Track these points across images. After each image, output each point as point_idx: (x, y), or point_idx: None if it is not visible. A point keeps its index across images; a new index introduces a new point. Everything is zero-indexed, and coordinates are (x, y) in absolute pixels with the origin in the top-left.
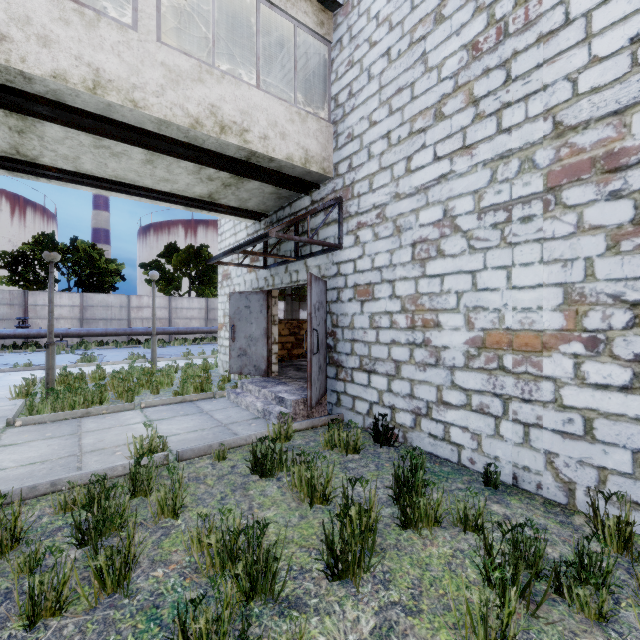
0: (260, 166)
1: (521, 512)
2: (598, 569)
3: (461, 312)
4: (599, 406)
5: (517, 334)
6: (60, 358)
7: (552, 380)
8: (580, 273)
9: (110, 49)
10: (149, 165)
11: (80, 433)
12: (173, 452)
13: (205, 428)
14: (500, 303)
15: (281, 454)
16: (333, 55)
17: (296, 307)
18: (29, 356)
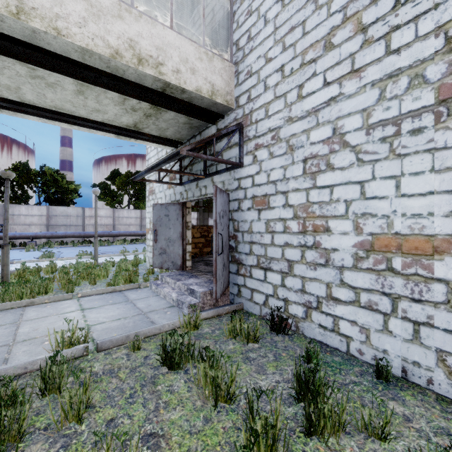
0: (174, 97)
1: (419, 411)
2: None
3: (350, 218)
4: None
5: (406, 238)
6: (28, 254)
7: (444, 282)
8: None
9: None
10: (81, 96)
11: (20, 322)
12: (95, 341)
13: (127, 316)
14: (389, 210)
15: (189, 347)
16: (235, 8)
17: (206, 216)
18: None
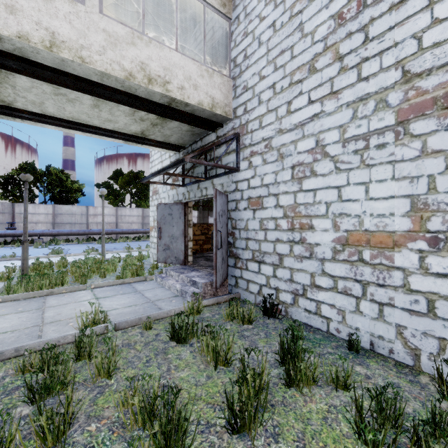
0: (178, 110)
1: (378, 372)
2: (447, 424)
3: (329, 217)
4: (440, 290)
5: (373, 234)
6: (37, 251)
7: (401, 270)
8: (424, 187)
9: (63, 17)
10: (96, 109)
11: (44, 308)
12: (112, 323)
13: (137, 304)
14: (360, 211)
15: (193, 325)
16: (232, 28)
17: (206, 215)
18: (15, 250)
